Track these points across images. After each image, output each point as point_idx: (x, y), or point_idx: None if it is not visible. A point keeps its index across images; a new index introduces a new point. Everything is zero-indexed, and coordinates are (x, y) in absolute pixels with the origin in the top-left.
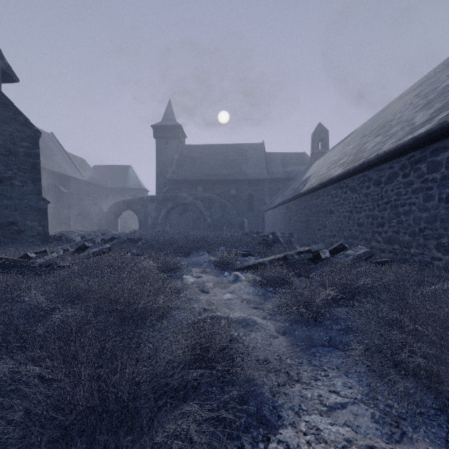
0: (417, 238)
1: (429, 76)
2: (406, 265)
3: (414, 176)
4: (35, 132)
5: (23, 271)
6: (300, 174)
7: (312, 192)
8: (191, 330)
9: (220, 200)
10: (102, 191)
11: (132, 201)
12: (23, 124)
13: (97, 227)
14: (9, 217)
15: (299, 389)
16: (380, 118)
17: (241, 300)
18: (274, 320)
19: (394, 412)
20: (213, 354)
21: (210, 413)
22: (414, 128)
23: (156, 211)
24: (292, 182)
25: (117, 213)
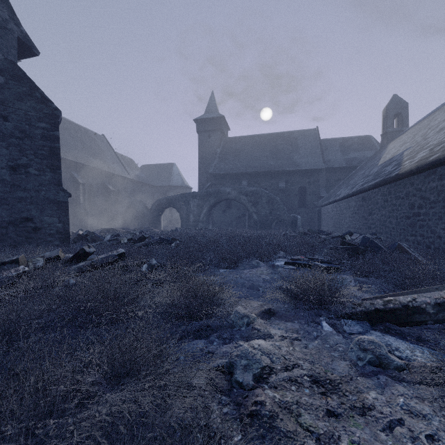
0: None
1: None
2: None
3: None
4: (53, 111)
5: None
6: (367, 160)
7: (428, 169)
8: None
9: (268, 195)
10: (147, 189)
11: (174, 198)
12: (40, 101)
13: (141, 225)
14: (24, 212)
15: None
16: None
17: None
18: None
19: None
20: None
21: None
22: None
23: (198, 208)
24: (356, 170)
25: (160, 210)
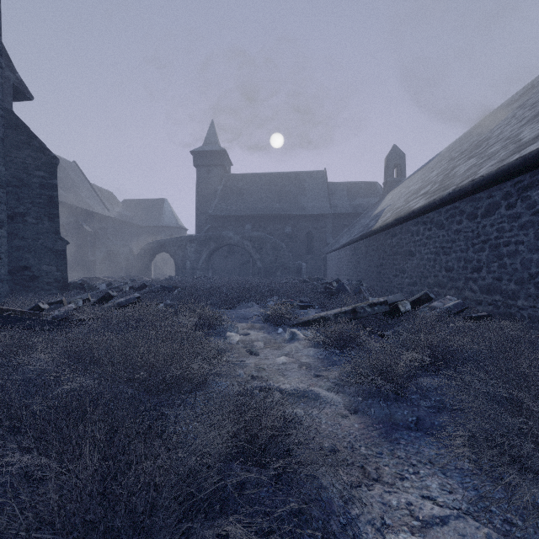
0: (526, 287)
1: (535, 82)
2: (511, 321)
3: (523, 207)
4: (52, 160)
5: (33, 326)
6: (371, 208)
7: (386, 229)
8: (234, 408)
9: (273, 241)
10: (132, 229)
11: (167, 242)
12: (38, 150)
13: (126, 273)
14: (21, 261)
15: (380, 493)
16: (472, 136)
17: (299, 365)
18: (342, 392)
19: (517, 532)
20: (263, 442)
21: (257, 538)
22: (521, 145)
23: (195, 253)
24: (360, 217)
25: (150, 256)
